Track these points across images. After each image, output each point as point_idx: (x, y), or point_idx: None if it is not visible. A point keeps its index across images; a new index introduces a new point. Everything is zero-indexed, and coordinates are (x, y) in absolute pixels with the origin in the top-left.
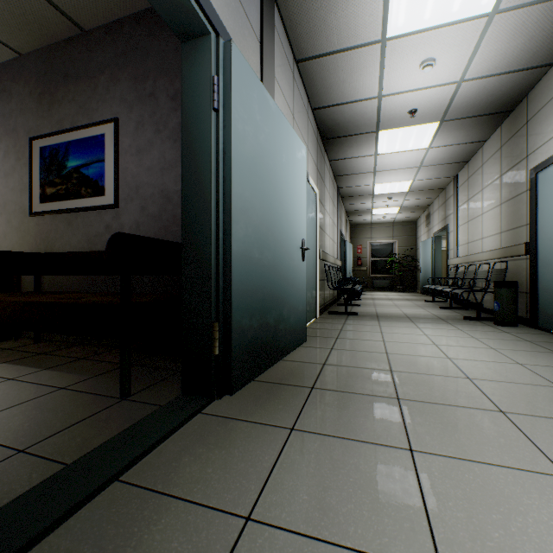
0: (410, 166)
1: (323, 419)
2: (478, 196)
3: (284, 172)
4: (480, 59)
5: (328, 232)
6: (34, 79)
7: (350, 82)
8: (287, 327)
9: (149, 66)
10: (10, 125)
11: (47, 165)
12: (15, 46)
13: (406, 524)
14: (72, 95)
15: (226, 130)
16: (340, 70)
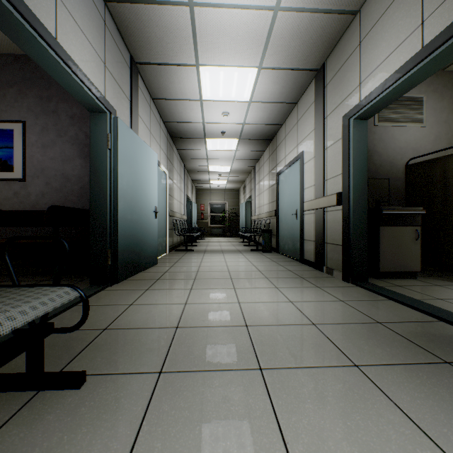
0: (228, 158)
1: (161, 286)
2: (262, 181)
3: (144, 171)
4: (250, 117)
5: (176, 197)
6: None
7: (185, 113)
8: (146, 254)
9: (52, 93)
10: None
11: None
12: None
13: (181, 299)
14: None
15: (115, 159)
16: (179, 107)
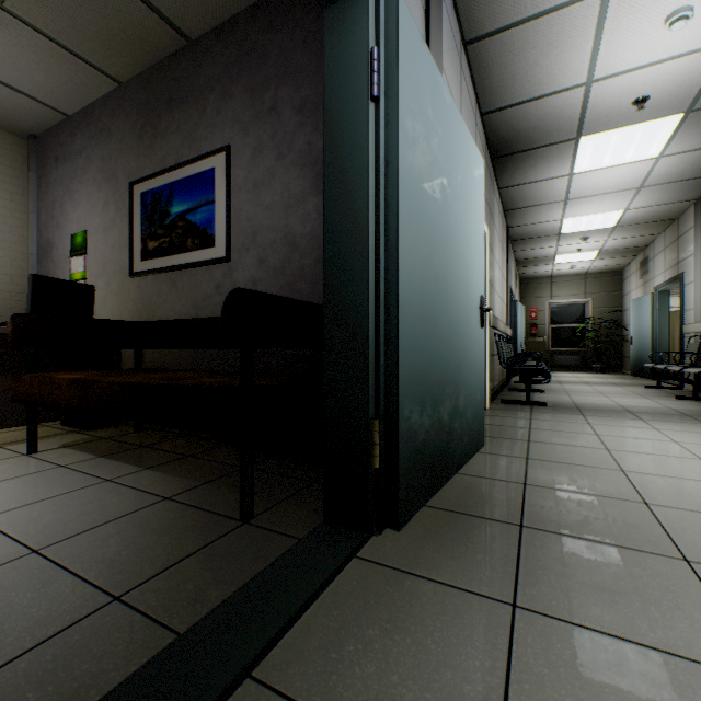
0: (624, 187)
1: (563, 590)
2: None
3: (460, 196)
4: None
5: (497, 288)
6: (134, 111)
7: (543, 65)
8: (463, 424)
9: (268, 72)
10: (110, 170)
11: (148, 214)
12: (114, 73)
13: None
14: (176, 124)
15: (390, 129)
16: (531, 48)
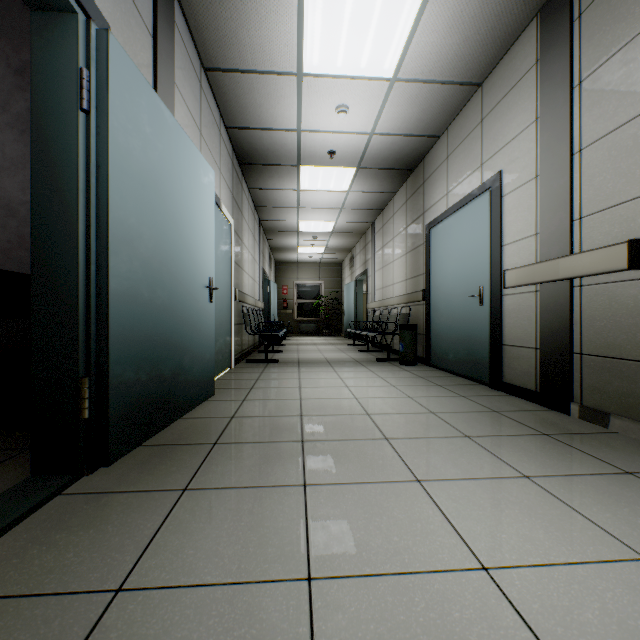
0: (333, 207)
1: (223, 473)
2: (390, 244)
3: (185, 198)
4: (387, 117)
5: (248, 269)
6: None
7: (268, 108)
8: (189, 379)
9: None
10: None
11: None
12: None
13: (287, 548)
14: None
15: (101, 139)
16: (257, 92)
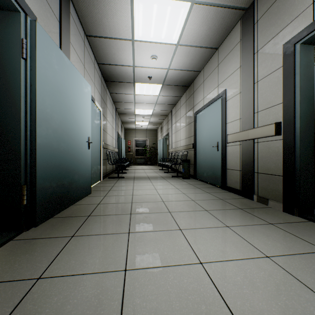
0: (152, 102)
1: (91, 229)
2: (179, 121)
3: (75, 99)
4: (175, 62)
5: (109, 132)
6: None
7: (118, 55)
8: (77, 186)
9: None
10: None
11: None
12: None
13: (117, 258)
14: None
15: (32, 72)
16: (112, 47)
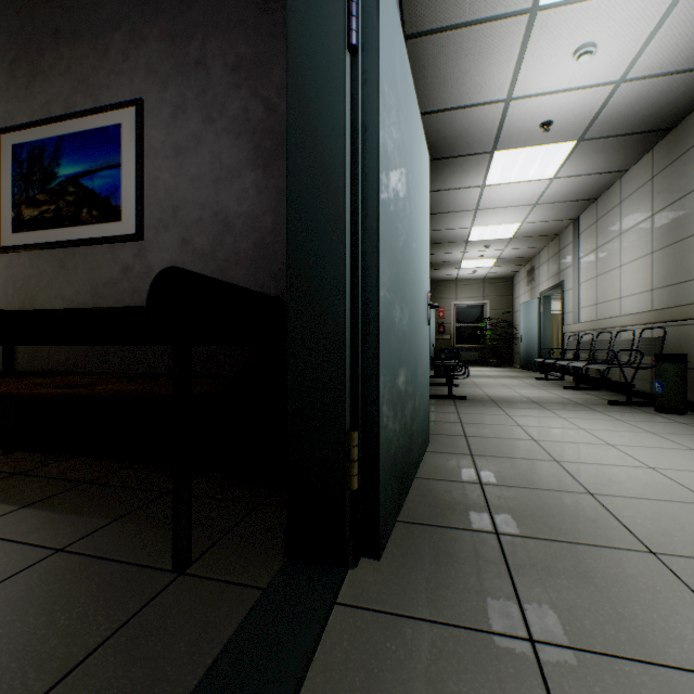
0: (524, 203)
1: (569, 610)
2: (613, 243)
3: (416, 186)
4: (656, 48)
5: None
6: (2, 39)
7: (473, 75)
8: (418, 425)
9: (194, 19)
10: None
11: (24, 173)
12: None
13: None
14: (65, 63)
15: (369, 89)
16: (464, 55)
